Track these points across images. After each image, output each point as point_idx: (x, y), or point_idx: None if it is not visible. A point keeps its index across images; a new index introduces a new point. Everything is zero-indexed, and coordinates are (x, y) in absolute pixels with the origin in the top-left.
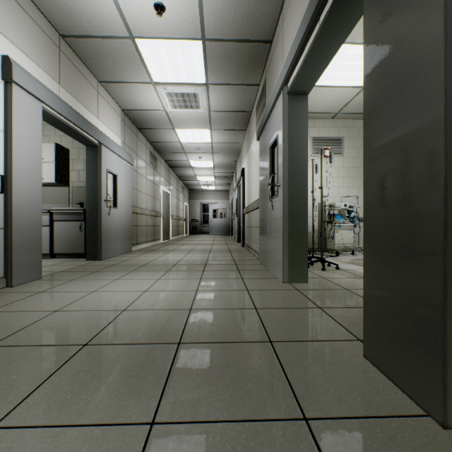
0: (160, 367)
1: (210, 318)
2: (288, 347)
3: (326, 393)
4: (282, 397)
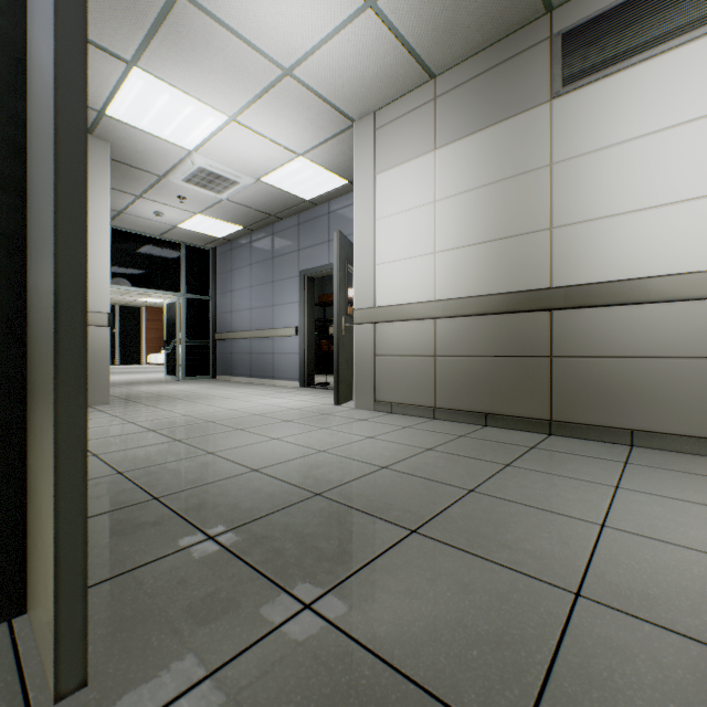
0: (375, 509)
1: (485, 592)
2: (267, 611)
3: (190, 565)
4: (240, 541)
